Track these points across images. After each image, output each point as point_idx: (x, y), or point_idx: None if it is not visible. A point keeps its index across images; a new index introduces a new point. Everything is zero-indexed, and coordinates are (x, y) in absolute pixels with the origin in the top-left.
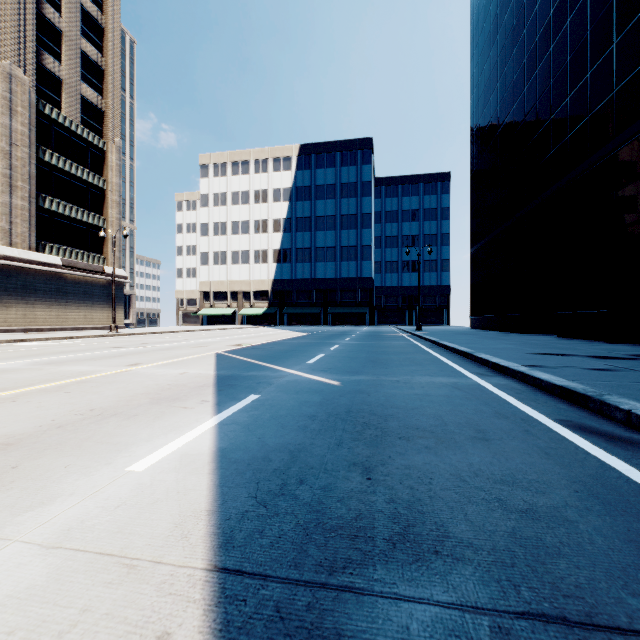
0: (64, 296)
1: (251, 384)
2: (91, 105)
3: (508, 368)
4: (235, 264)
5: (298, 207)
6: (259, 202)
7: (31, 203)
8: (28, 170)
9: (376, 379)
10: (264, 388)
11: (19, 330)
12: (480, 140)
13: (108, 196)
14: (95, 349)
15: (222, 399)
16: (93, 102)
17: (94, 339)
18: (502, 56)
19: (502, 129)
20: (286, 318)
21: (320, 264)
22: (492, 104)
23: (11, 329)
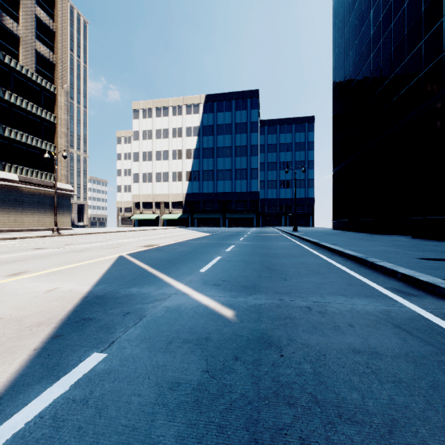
0: (21, 205)
1: (114, 317)
2: (44, 58)
3: (436, 286)
4: (158, 182)
5: (204, 140)
6: (176, 137)
7: None
8: None
9: (280, 303)
10: (125, 329)
11: None
12: (341, 87)
13: (58, 128)
14: (14, 251)
15: (28, 373)
16: (46, 56)
17: (33, 239)
18: (360, 19)
19: (360, 75)
20: (195, 221)
21: (220, 182)
22: (351, 58)
23: None
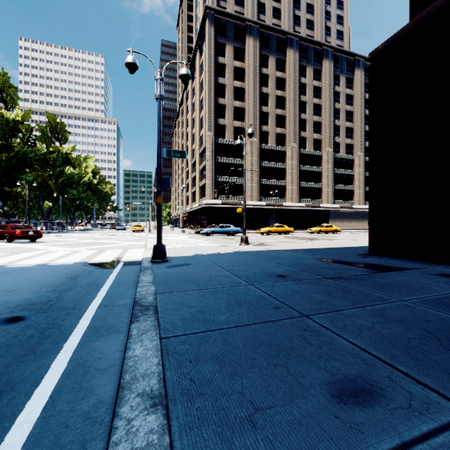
0: None
1: None
2: None
3: None
4: None
5: None
6: None
7: (363, 191)
8: (362, 181)
9: None
10: None
11: (361, 229)
12: None
13: None
14: None
15: None
16: None
17: None
18: None
19: None
20: None
21: None
22: None
23: (359, 229)
